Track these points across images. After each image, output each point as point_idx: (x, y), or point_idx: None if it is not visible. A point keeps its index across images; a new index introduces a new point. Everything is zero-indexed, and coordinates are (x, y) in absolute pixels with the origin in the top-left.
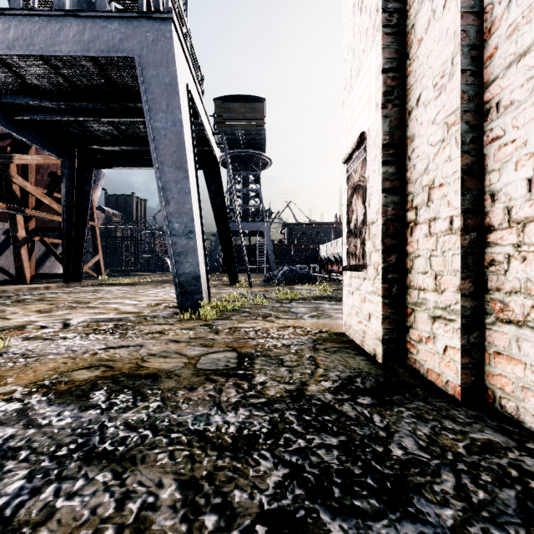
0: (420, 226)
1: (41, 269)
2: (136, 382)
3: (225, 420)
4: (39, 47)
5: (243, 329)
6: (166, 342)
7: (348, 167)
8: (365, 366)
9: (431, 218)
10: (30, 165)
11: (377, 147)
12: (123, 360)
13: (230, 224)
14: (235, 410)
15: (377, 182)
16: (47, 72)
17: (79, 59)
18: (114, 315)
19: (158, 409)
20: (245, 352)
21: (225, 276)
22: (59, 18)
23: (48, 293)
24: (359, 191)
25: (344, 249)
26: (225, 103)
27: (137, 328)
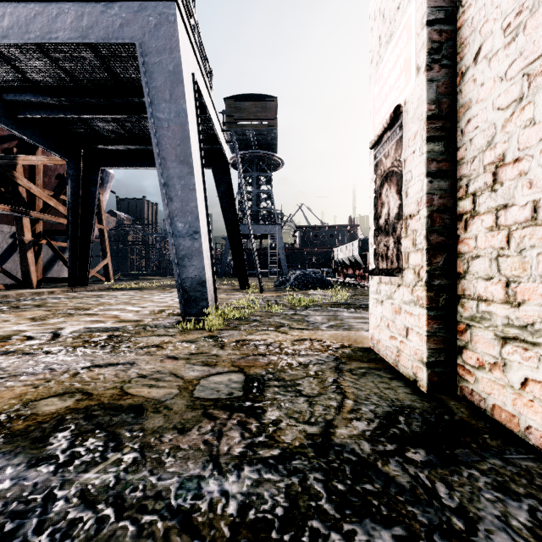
0: (481, 218)
1: (49, 273)
2: (114, 418)
3: (223, 488)
4: (35, 35)
5: (252, 343)
6: (162, 359)
7: (376, 152)
8: (405, 397)
9: (500, 205)
10: (37, 167)
11: (419, 120)
12: (107, 383)
13: (241, 227)
14: (238, 469)
15: (419, 164)
16: (47, 65)
17: (80, 51)
18: (111, 324)
19: (133, 465)
20: (254, 374)
21: (236, 280)
22: (56, 4)
23: (51, 298)
24: (392, 179)
25: (370, 249)
26: (236, 102)
27: (132, 340)
